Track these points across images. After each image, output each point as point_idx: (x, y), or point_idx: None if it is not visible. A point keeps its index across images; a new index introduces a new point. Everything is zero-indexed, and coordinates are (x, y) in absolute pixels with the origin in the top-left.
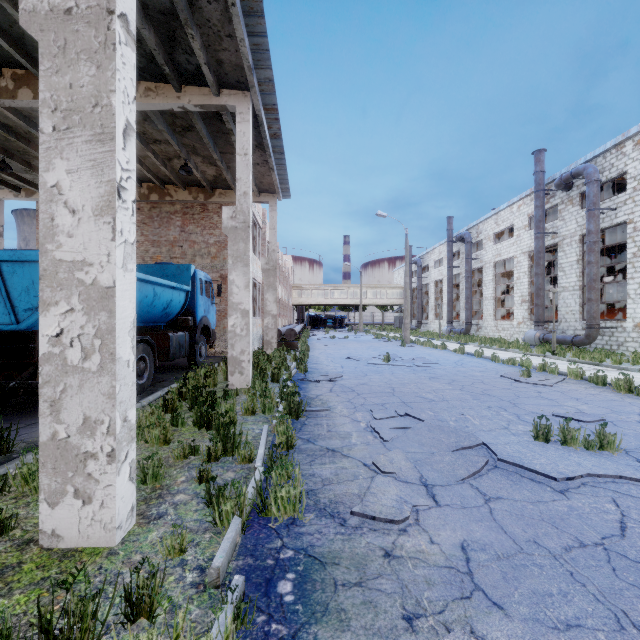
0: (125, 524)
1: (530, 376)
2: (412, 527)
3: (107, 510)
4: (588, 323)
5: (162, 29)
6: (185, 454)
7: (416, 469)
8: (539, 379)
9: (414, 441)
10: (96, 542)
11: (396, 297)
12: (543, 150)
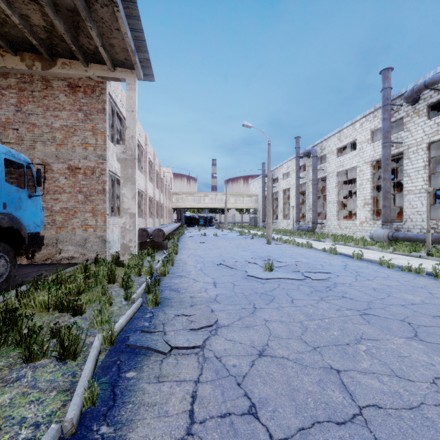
0: None
1: None
2: None
3: None
4: None
5: None
6: None
7: None
8: None
9: None
10: None
11: (251, 203)
12: (390, 69)
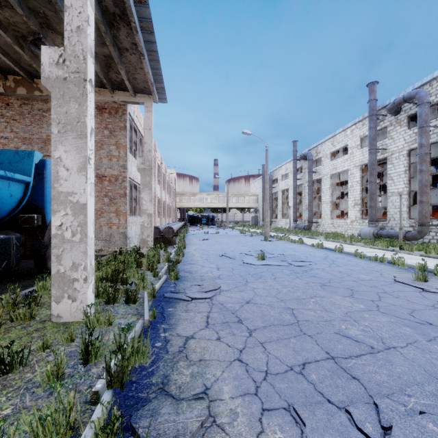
0: None
1: (426, 280)
2: None
3: None
4: (421, 221)
5: None
6: None
7: None
8: None
9: None
10: None
11: (252, 202)
12: (376, 82)
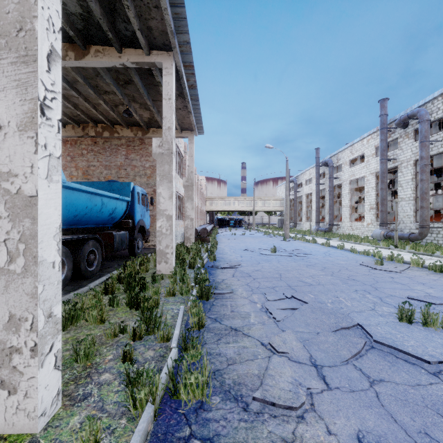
0: (50, 409)
1: (382, 264)
2: (309, 413)
3: (30, 400)
4: (421, 224)
5: (105, 2)
6: (115, 333)
7: (305, 349)
8: (390, 267)
9: (301, 321)
10: (20, 429)
11: (278, 205)
12: (386, 99)
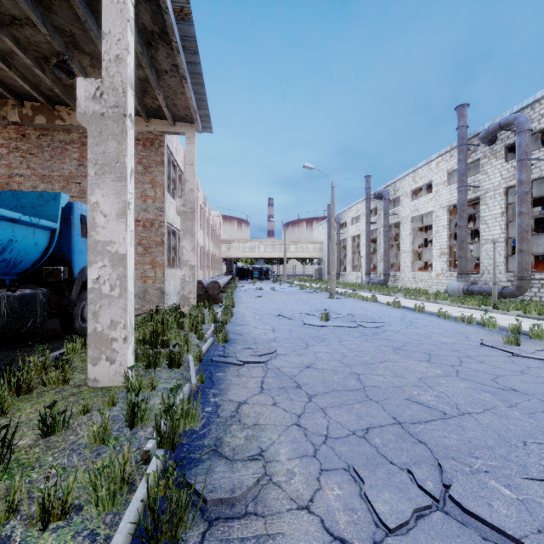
0: None
1: (519, 344)
2: None
3: None
4: (520, 275)
5: None
6: None
7: None
8: (534, 349)
9: None
10: None
11: (315, 251)
12: (466, 105)
